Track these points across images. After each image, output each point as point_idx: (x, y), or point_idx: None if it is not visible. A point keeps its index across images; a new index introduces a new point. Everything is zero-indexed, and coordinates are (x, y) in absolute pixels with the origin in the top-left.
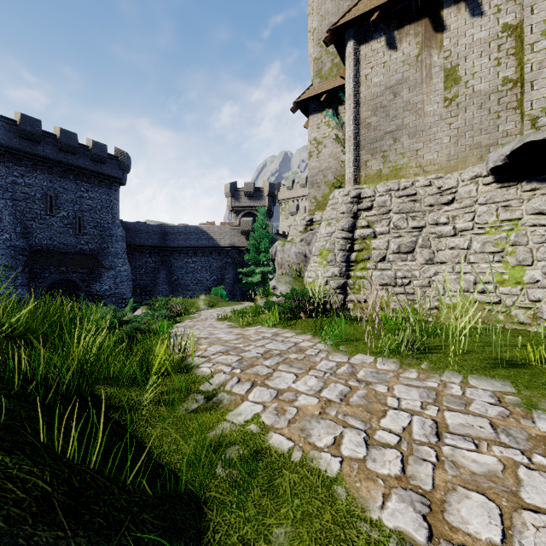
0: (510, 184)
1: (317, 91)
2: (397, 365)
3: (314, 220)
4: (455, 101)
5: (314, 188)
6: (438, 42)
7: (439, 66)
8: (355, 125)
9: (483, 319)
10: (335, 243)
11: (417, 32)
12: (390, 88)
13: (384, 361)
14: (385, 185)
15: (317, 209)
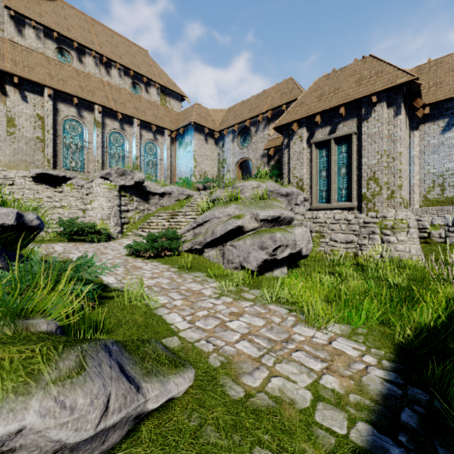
0: (39, 184)
1: None
2: None
3: None
4: (14, 135)
5: None
6: (4, 100)
7: (5, 113)
8: None
9: None
10: None
11: None
12: None
13: None
14: None
15: None
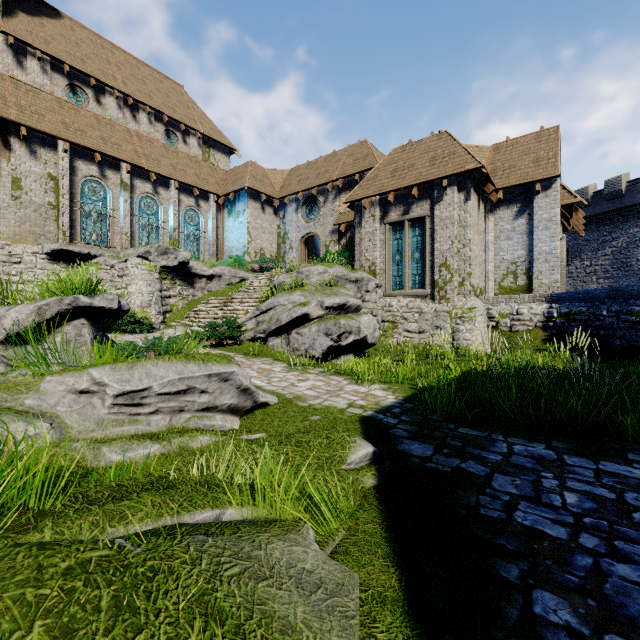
0: (55, 262)
1: None
2: None
3: None
4: (20, 200)
5: None
6: (8, 156)
7: (8, 172)
8: None
9: None
10: None
11: None
12: None
13: None
14: None
15: None
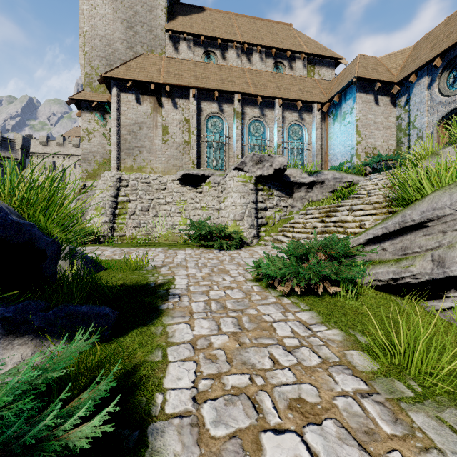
0: (184, 186)
1: (89, 98)
2: (137, 248)
3: (86, 186)
4: (167, 143)
5: (86, 163)
6: (160, 111)
7: (161, 123)
8: (118, 137)
9: (175, 239)
10: (106, 203)
11: (151, 102)
12: (138, 123)
13: (133, 248)
14: (135, 175)
15: (89, 178)
